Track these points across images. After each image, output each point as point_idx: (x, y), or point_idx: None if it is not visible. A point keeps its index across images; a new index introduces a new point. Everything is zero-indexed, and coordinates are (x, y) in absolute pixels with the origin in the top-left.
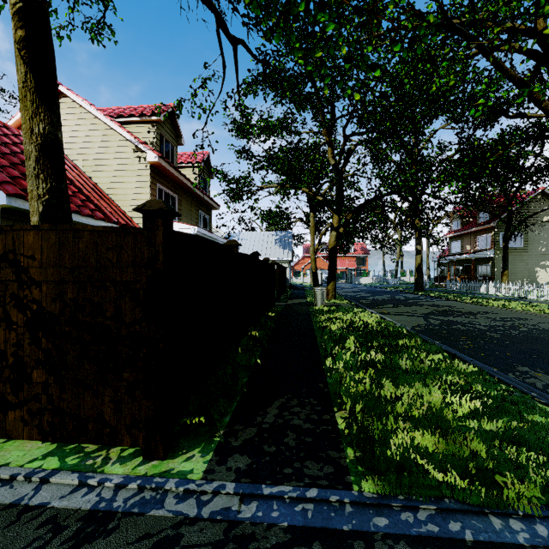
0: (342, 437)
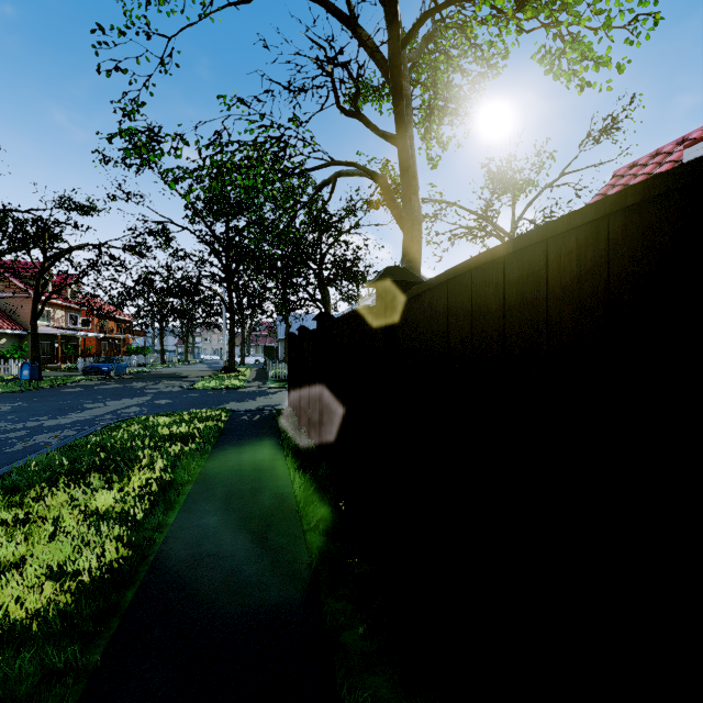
0: (229, 416)
